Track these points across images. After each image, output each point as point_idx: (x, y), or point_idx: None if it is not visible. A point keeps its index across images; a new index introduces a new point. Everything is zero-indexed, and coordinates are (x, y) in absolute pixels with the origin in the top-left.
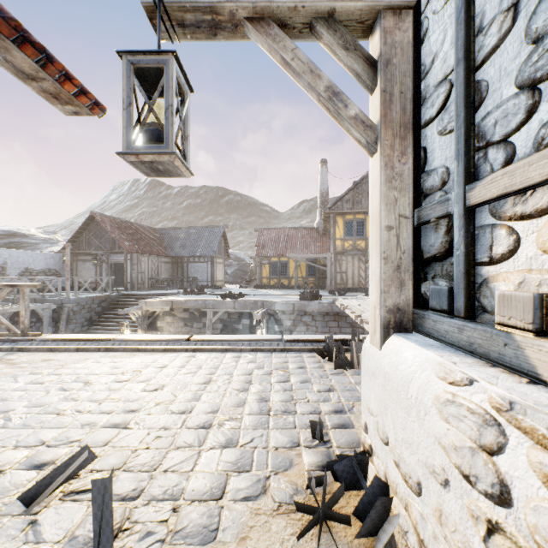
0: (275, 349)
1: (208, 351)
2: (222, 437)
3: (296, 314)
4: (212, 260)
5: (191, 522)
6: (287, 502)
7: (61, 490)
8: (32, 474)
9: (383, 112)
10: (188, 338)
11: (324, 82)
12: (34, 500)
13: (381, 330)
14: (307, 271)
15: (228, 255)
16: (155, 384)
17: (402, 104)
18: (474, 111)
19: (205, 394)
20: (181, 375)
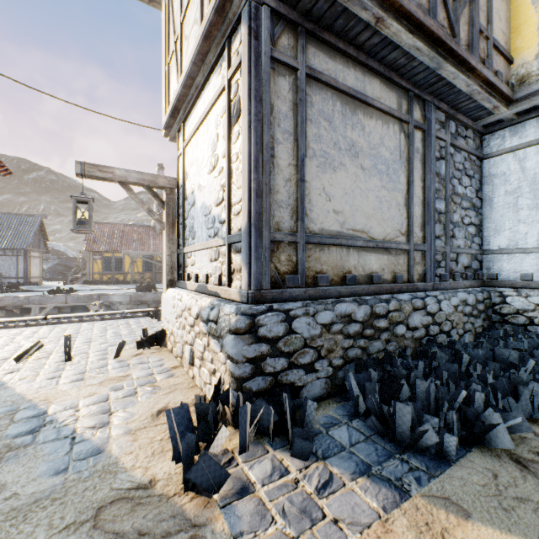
0: (120, 318)
1: (67, 323)
2: (99, 342)
3: (133, 304)
4: (25, 254)
5: (97, 354)
6: (133, 347)
7: (27, 360)
8: (3, 361)
9: (167, 219)
10: (45, 317)
11: (147, 207)
12: (20, 361)
13: (166, 287)
14: (144, 267)
15: (46, 248)
16: (39, 337)
17: (173, 217)
18: (186, 230)
19: (79, 336)
20: (55, 333)
